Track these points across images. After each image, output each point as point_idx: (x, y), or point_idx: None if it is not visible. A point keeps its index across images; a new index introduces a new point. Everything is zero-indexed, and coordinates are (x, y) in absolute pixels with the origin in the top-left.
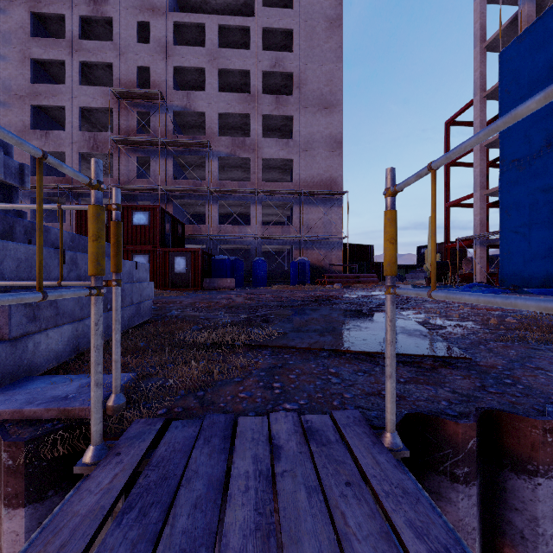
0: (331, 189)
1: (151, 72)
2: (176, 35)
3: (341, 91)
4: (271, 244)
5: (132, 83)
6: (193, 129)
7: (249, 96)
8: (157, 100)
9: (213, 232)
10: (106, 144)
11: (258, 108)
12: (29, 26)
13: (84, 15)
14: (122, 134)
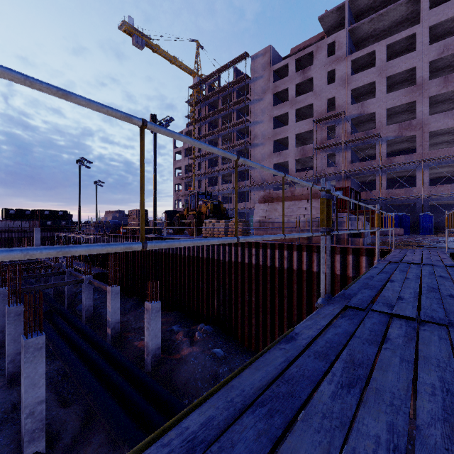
0: None
1: (336, 99)
2: (352, 66)
3: None
4: (438, 201)
5: (324, 110)
6: (364, 123)
7: (415, 87)
8: (340, 116)
9: (382, 195)
10: (309, 151)
11: (424, 93)
12: (272, 101)
13: (297, 83)
14: (318, 143)
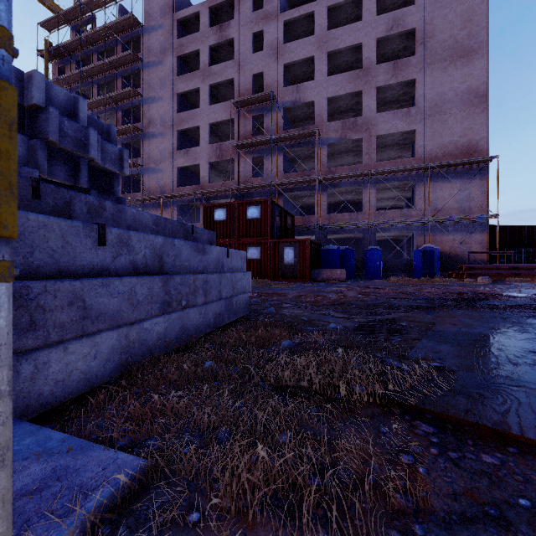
0: (470, 157)
1: (264, 76)
2: (287, 35)
3: (486, 28)
4: (387, 231)
5: (249, 91)
6: (303, 122)
7: (361, 71)
8: (270, 101)
9: (322, 221)
10: (229, 151)
11: (372, 81)
12: (176, 68)
13: (212, 45)
14: (240, 139)
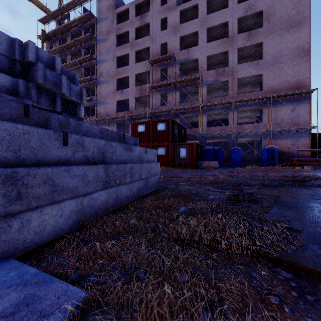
0: (298, 90)
1: (168, 44)
2: (181, 19)
3: (309, 8)
4: (244, 137)
5: (158, 54)
6: (191, 71)
7: (227, 39)
8: (171, 59)
9: (203, 132)
10: (146, 90)
11: (234, 45)
12: (116, 42)
13: (137, 27)
14: (153, 83)
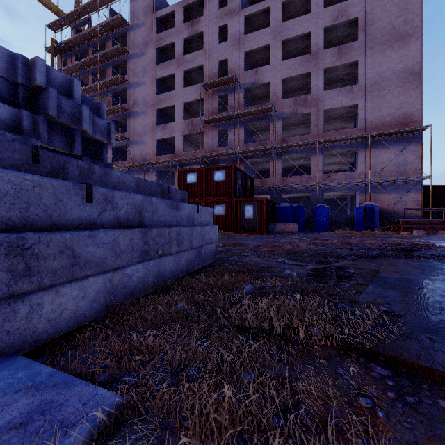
0: (405, 127)
1: (228, 62)
2: (247, 27)
3: (420, 15)
4: (333, 191)
5: (215, 75)
6: (261, 100)
7: (310, 55)
8: (233, 83)
9: (277, 183)
10: (199, 126)
11: (319, 64)
12: (156, 58)
13: (185, 38)
14: (209, 116)
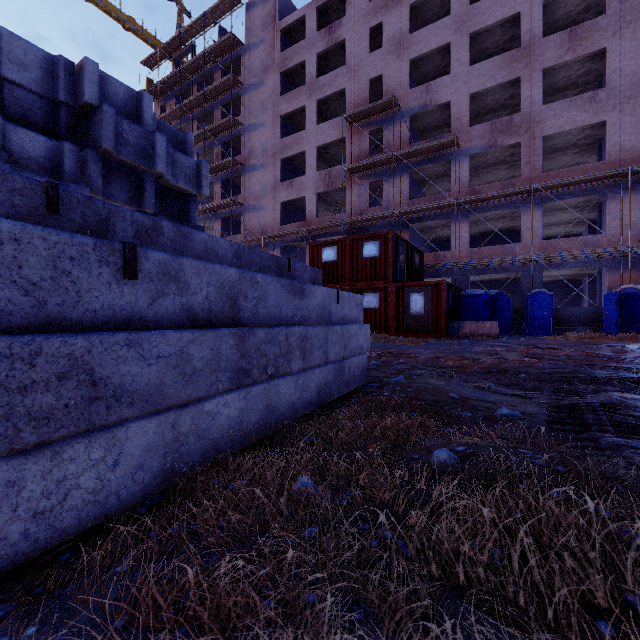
0: None
1: (384, 79)
2: (413, 22)
3: None
4: (560, 268)
5: (364, 101)
6: (435, 131)
7: (518, 51)
8: (391, 110)
9: (462, 258)
10: (340, 178)
11: (535, 62)
12: (279, 86)
13: (320, 52)
14: (354, 162)
